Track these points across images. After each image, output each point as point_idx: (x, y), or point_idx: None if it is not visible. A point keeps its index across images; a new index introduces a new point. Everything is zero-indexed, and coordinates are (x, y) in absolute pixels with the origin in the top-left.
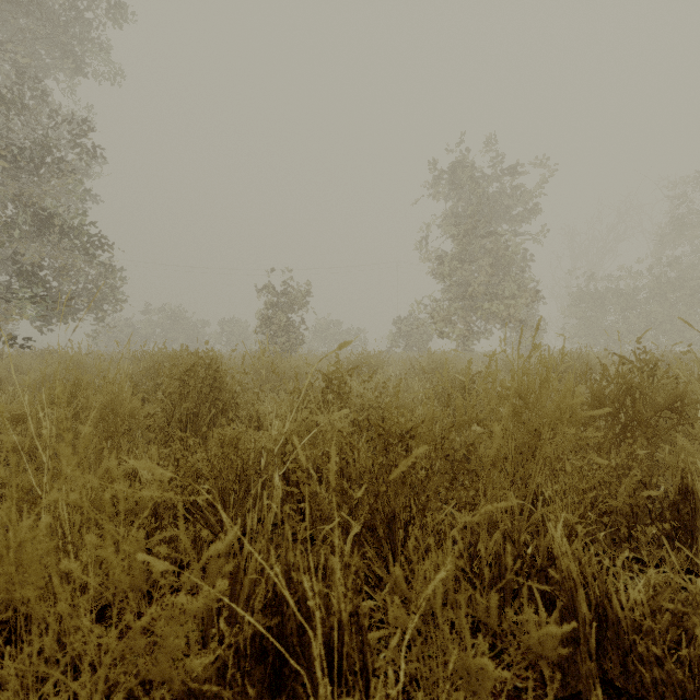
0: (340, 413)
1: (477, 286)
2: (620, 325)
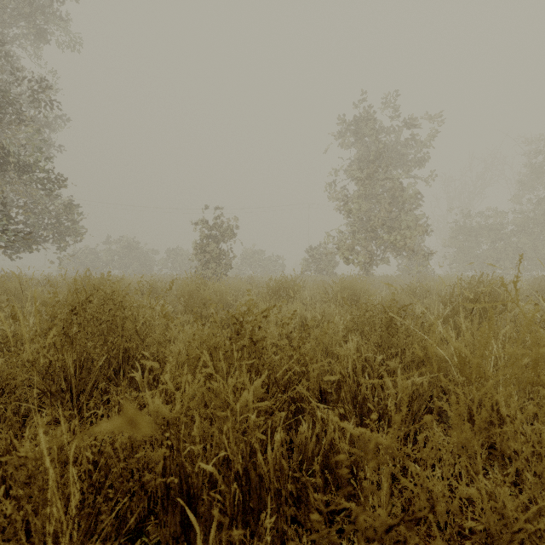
0: None
1: (377, 220)
2: (492, 253)
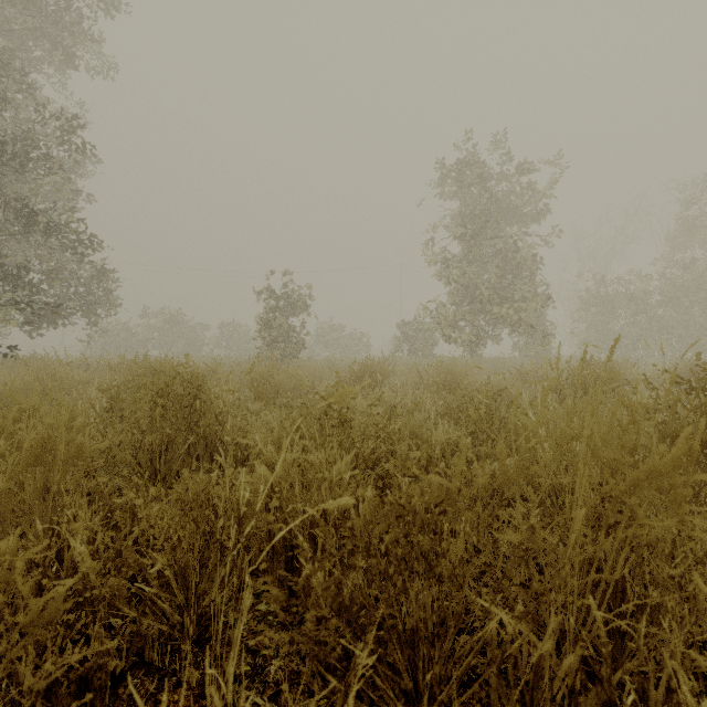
0: (338, 502)
1: (486, 289)
2: (632, 329)
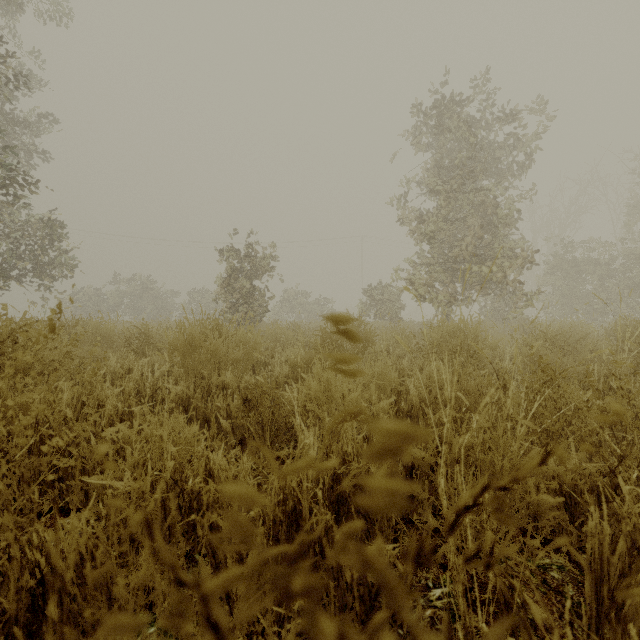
0: None
1: (465, 246)
2: (601, 293)
